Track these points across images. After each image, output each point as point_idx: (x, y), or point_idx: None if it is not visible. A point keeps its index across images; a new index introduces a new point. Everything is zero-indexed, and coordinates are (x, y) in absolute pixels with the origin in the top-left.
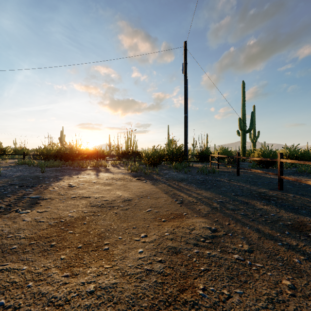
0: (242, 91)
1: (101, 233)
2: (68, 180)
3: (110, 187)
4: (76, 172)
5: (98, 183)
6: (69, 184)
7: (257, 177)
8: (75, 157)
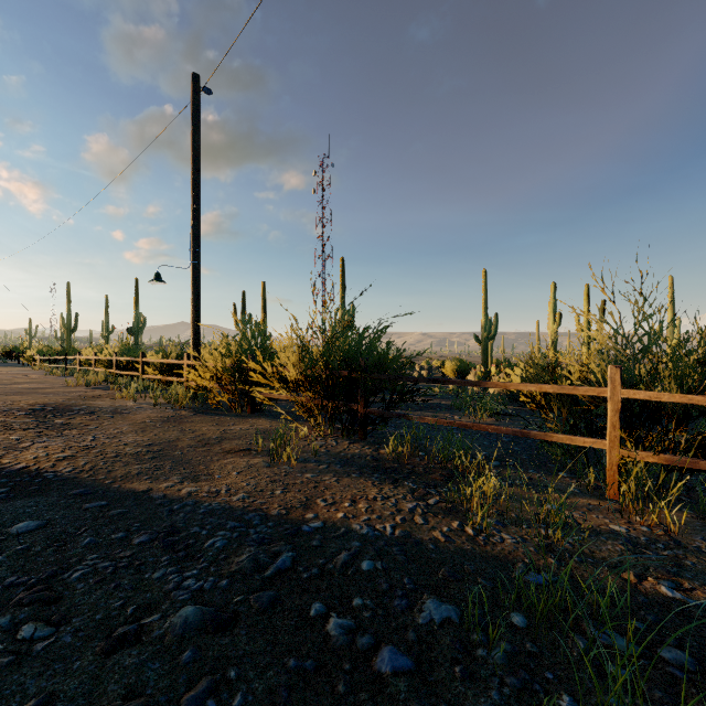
0: (68, 291)
1: None
2: None
3: None
4: None
5: None
6: None
7: None
8: None
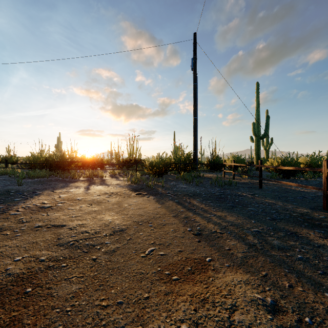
0: (256, 93)
1: (47, 327)
2: (47, 195)
3: (98, 208)
4: (63, 185)
5: (84, 201)
6: (43, 204)
7: (284, 190)
8: (66, 165)
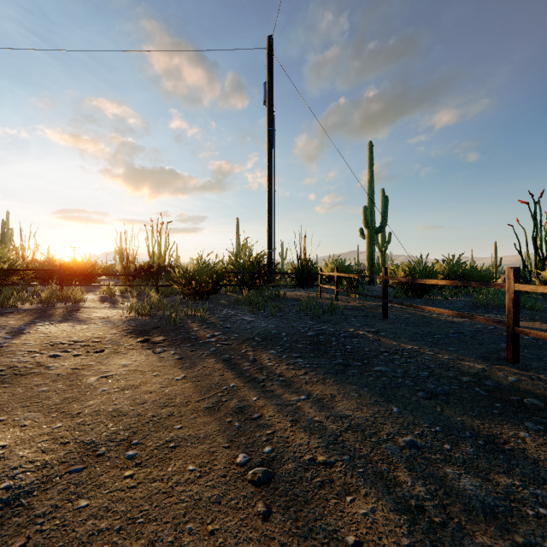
0: (368, 158)
1: None
2: None
3: None
4: None
5: None
6: None
7: (422, 321)
8: None
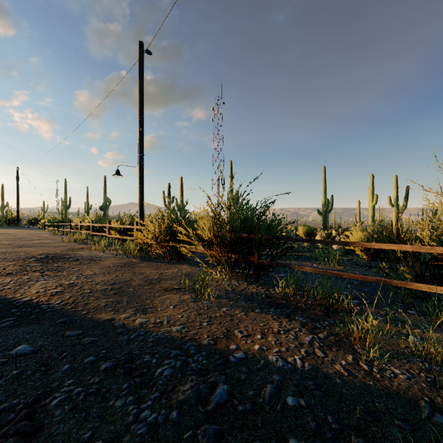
0: (65, 184)
1: None
2: None
3: None
4: None
5: None
6: None
7: None
8: None
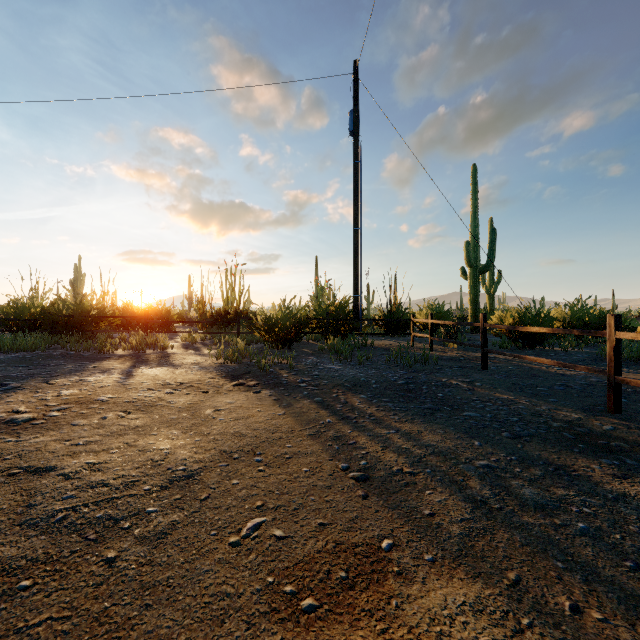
0: (471, 184)
1: None
2: (31, 392)
3: (144, 420)
4: (74, 366)
5: (113, 405)
6: (14, 413)
7: (528, 373)
8: (88, 324)
